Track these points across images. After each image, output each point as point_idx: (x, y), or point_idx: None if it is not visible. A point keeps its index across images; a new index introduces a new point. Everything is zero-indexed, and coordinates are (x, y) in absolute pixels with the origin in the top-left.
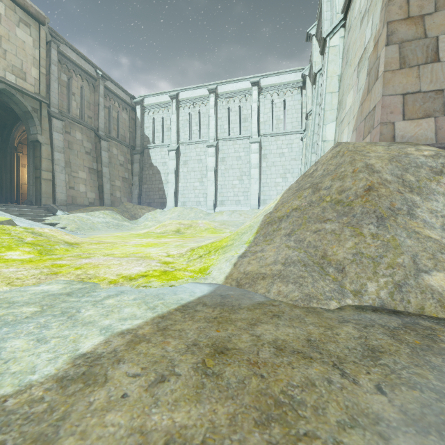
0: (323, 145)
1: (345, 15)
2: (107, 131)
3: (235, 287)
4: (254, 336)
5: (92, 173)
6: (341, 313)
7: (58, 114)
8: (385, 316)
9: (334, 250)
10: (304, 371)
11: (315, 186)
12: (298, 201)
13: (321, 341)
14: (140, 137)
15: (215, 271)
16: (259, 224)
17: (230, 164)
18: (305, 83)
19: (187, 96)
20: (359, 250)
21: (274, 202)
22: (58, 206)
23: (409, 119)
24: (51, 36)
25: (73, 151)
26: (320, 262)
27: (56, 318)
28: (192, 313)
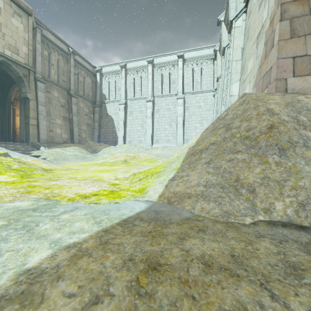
0: (230, 99)
1: (246, 4)
2: (76, 90)
3: (166, 204)
4: (184, 250)
5: (66, 120)
6: (256, 228)
7: (41, 78)
8: (295, 231)
9: (245, 175)
10: (234, 292)
11: (227, 126)
12: (214, 137)
13: (244, 256)
14: (99, 95)
15: (151, 191)
16: (185, 155)
17: (163, 114)
18: (216, 55)
19: (132, 66)
20: (266, 175)
21: (195, 139)
22: (41, 143)
23: (298, 76)
24: (36, 24)
25: (52, 105)
26: (235, 184)
27: (17, 231)
28: (131, 228)
